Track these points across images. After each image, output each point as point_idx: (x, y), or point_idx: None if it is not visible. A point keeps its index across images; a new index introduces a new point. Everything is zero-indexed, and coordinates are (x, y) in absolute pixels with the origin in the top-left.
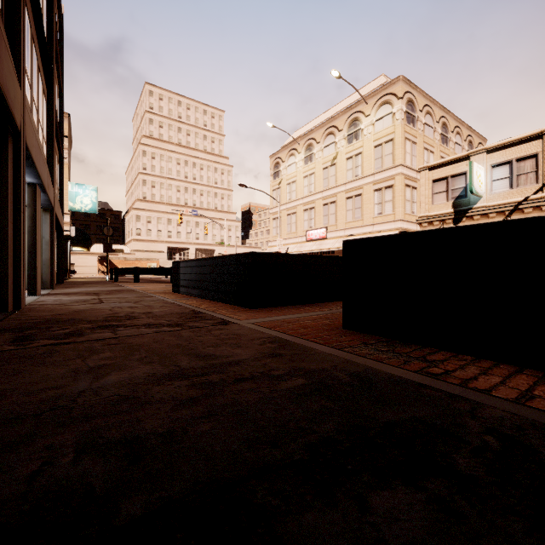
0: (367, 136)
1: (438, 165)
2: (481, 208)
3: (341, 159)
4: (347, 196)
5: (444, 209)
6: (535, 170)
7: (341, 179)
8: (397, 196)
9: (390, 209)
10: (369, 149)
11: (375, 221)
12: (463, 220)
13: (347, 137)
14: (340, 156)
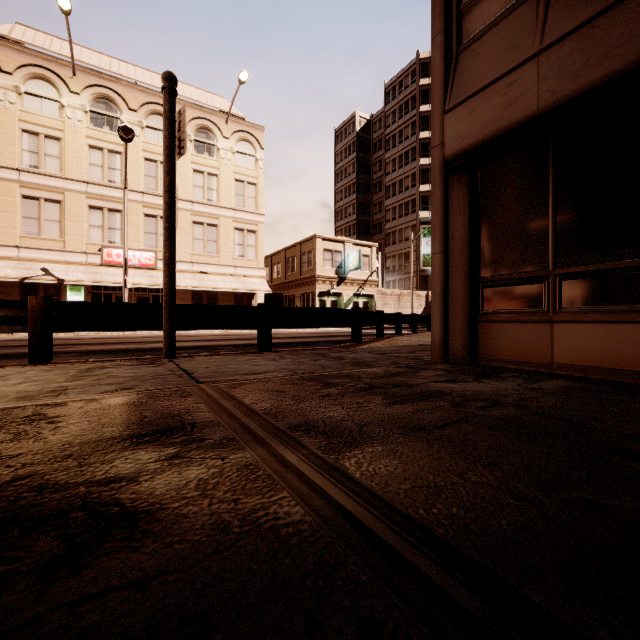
0: (226, 161)
1: (328, 239)
2: (351, 278)
3: (183, 164)
4: (196, 219)
5: (330, 273)
6: (369, 264)
7: (185, 192)
8: (260, 244)
9: (253, 254)
10: (228, 177)
11: (237, 263)
12: (342, 284)
13: (196, 142)
14: (182, 159)
